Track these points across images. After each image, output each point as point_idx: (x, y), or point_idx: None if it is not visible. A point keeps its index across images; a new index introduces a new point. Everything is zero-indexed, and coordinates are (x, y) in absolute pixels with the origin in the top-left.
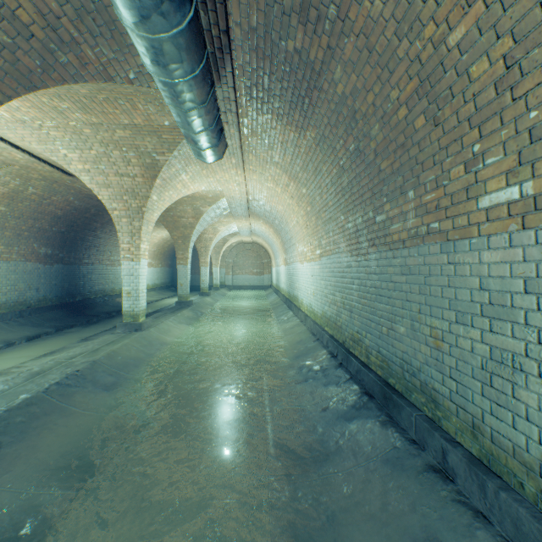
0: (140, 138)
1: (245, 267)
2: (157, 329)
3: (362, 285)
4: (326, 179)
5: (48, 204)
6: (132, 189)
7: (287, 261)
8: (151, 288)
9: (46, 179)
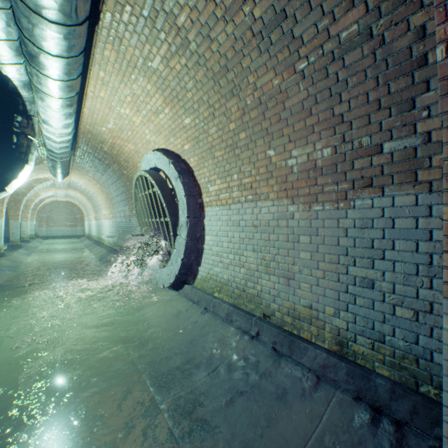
0: None
1: (59, 220)
2: (12, 256)
3: (123, 228)
4: (112, 190)
5: None
6: None
7: (97, 218)
8: None
9: None
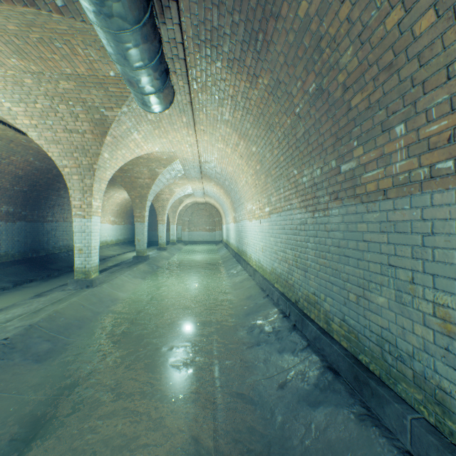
0: (85, 91)
1: (199, 224)
2: (110, 284)
3: (321, 244)
4: (278, 132)
5: (7, 164)
6: (82, 146)
7: (236, 219)
8: (114, 243)
9: (1, 139)
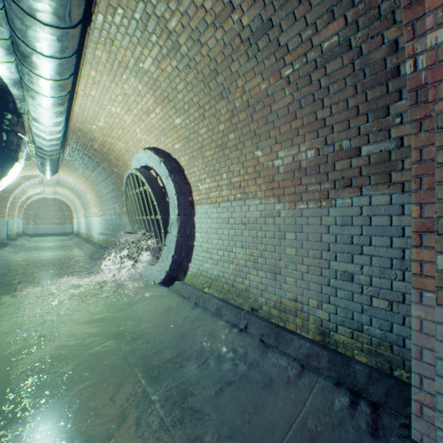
0: None
1: (47, 218)
2: None
3: (113, 226)
4: (102, 188)
5: None
6: None
7: (86, 215)
8: None
9: None
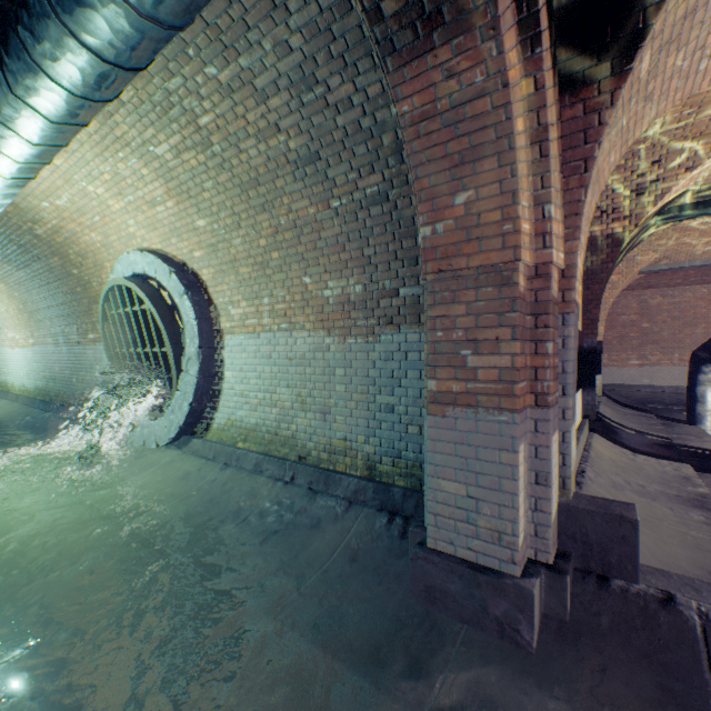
0: None
1: None
2: None
3: (62, 364)
4: (38, 297)
5: None
6: None
7: None
8: None
9: None
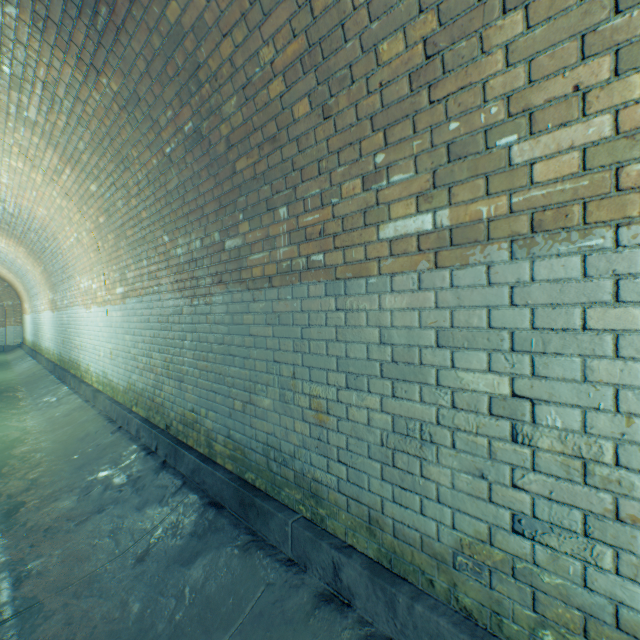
0: None
1: None
2: None
3: (202, 341)
4: (139, 172)
5: None
6: None
7: (57, 303)
8: None
9: None
